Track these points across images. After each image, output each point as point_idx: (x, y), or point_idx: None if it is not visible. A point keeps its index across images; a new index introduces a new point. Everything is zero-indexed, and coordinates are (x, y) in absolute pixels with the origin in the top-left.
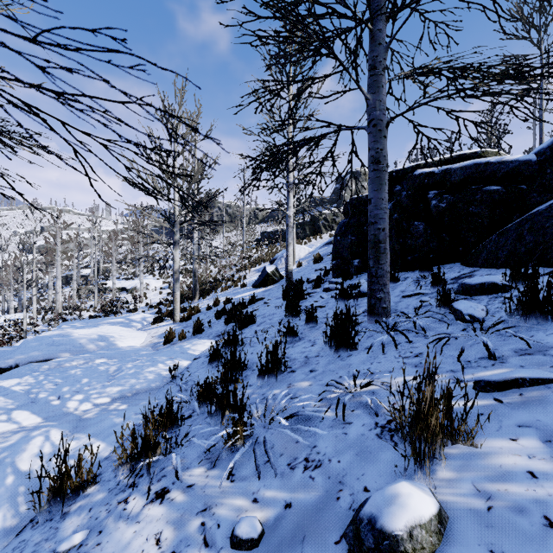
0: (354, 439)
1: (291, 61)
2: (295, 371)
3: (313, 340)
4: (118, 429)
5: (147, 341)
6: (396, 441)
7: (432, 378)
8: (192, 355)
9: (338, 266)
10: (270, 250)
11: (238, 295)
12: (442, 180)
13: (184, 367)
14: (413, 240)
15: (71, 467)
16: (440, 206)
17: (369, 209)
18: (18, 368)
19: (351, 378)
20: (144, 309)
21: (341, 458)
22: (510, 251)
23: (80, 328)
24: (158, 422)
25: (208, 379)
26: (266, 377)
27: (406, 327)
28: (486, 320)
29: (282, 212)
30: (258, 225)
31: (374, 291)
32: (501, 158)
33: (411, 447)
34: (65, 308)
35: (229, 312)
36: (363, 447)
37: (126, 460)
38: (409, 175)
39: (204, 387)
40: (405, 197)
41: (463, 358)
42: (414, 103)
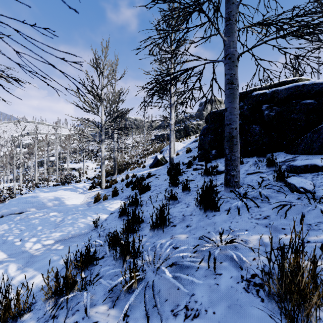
0: (225, 291)
1: (173, 17)
2: (175, 226)
3: (187, 203)
4: (55, 265)
5: (84, 201)
6: (262, 296)
7: (302, 250)
8: (109, 211)
9: (202, 154)
10: (160, 145)
11: (140, 173)
12: (272, 97)
13: (104, 219)
14: (252, 137)
15: (10, 301)
16: (270, 115)
17: (225, 115)
18: (1, 218)
19: (217, 233)
20: (85, 181)
21: (216, 309)
22: (322, 143)
23: (46, 192)
24: (79, 263)
25: (118, 229)
26: (156, 229)
27: (253, 195)
28: (316, 191)
29: (167, 124)
30: (153, 130)
31: (229, 170)
32: (314, 81)
33: (287, 316)
34: (39, 179)
35: (134, 183)
36: (233, 299)
37: (51, 295)
38: (249, 95)
39: (113, 237)
40: (246, 109)
41: (304, 221)
42: (257, 41)
